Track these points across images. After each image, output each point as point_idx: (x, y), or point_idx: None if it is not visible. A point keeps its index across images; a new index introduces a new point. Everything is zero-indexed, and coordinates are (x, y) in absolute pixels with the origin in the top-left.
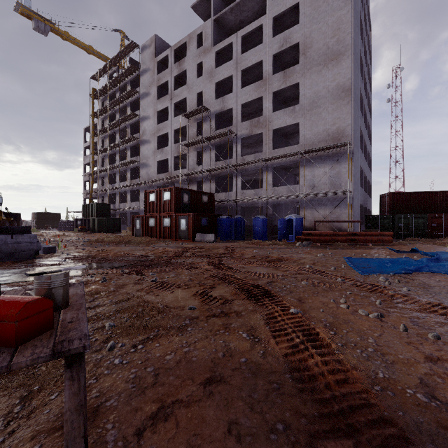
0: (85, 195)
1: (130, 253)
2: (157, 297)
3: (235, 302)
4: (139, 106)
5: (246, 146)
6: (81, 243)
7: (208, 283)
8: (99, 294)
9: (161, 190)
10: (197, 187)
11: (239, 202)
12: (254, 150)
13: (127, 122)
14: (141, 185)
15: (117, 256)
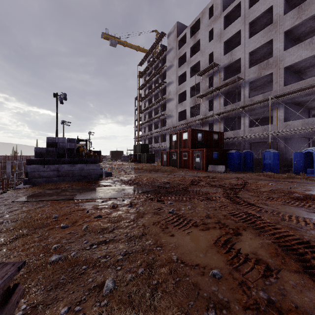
0: (135, 139)
1: (157, 179)
2: (172, 239)
3: (284, 276)
4: (166, 75)
5: (253, 89)
6: (129, 170)
7: (230, 225)
8: (120, 223)
9: (180, 132)
10: (208, 129)
11: (246, 138)
12: (261, 91)
13: (158, 88)
14: (168, 130)
15: (147, 181)
